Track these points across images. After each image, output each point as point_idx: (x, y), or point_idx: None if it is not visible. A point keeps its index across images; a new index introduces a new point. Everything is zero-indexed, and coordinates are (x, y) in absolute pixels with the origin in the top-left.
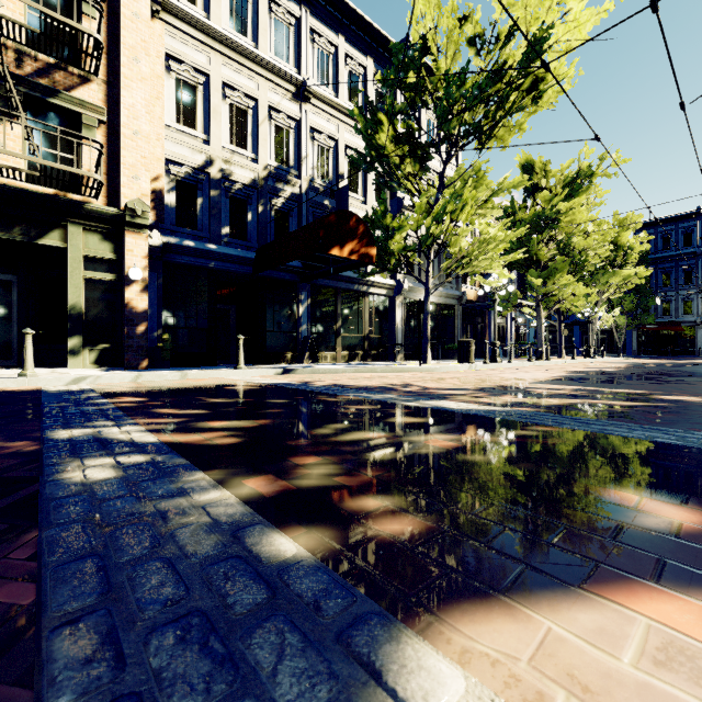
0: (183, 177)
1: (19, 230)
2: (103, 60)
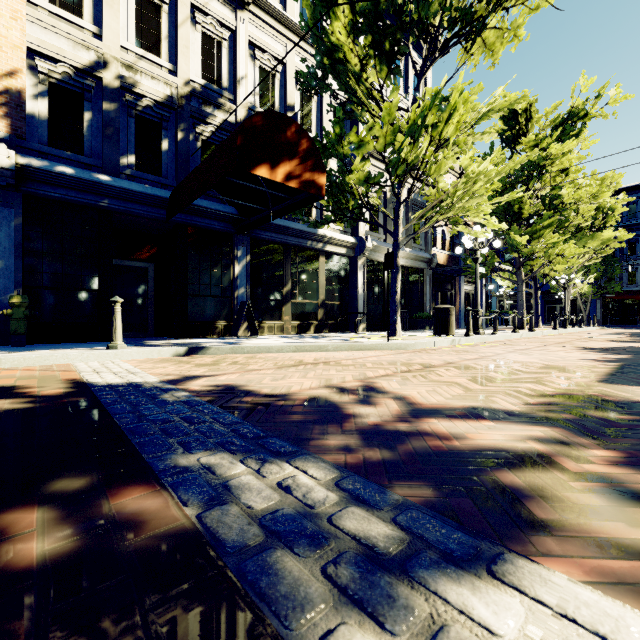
0: (60, 79)
1: None
2: None
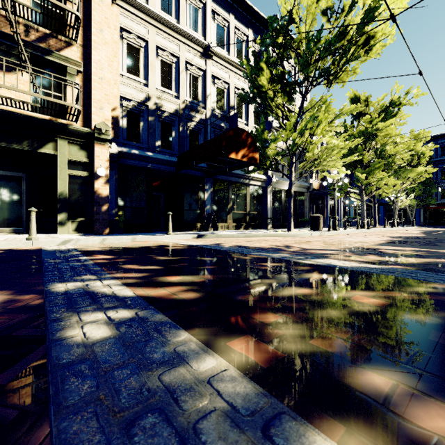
0: (131, 108)
1: (26, 143)
2: (80, 31)
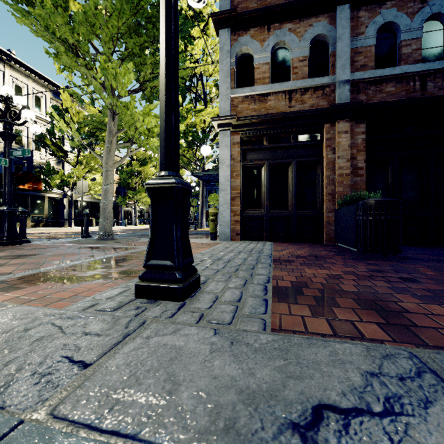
0: None
1: None
2: None
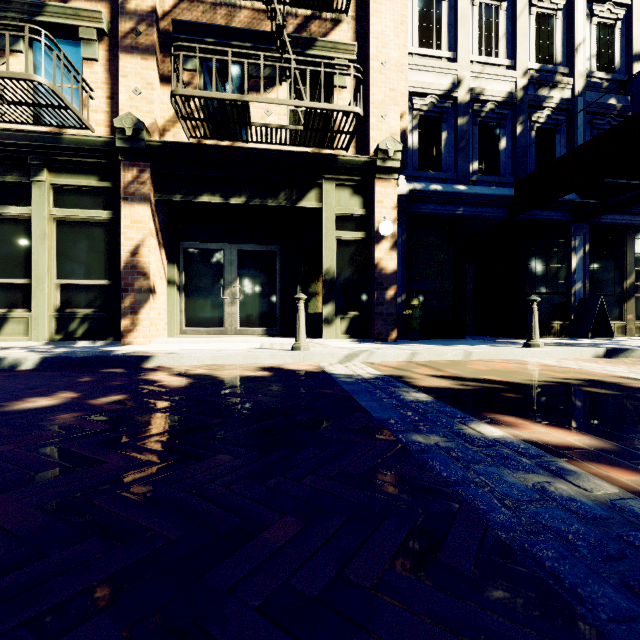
0: (426, 110)
1: (283, 196)
2: None
